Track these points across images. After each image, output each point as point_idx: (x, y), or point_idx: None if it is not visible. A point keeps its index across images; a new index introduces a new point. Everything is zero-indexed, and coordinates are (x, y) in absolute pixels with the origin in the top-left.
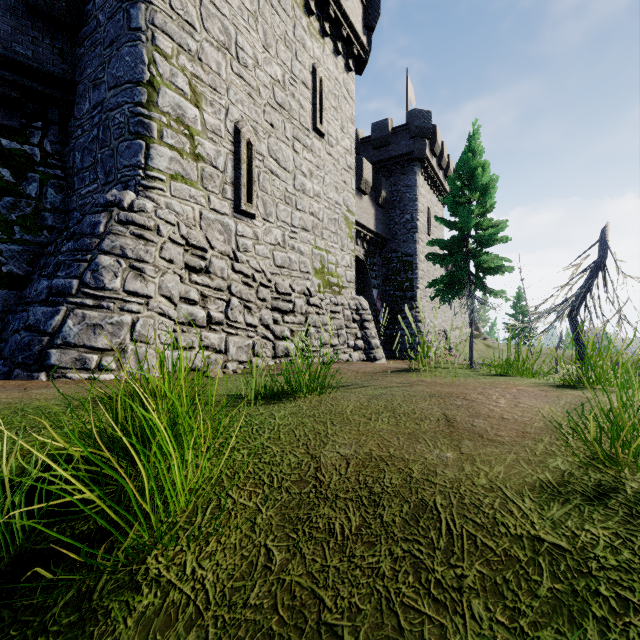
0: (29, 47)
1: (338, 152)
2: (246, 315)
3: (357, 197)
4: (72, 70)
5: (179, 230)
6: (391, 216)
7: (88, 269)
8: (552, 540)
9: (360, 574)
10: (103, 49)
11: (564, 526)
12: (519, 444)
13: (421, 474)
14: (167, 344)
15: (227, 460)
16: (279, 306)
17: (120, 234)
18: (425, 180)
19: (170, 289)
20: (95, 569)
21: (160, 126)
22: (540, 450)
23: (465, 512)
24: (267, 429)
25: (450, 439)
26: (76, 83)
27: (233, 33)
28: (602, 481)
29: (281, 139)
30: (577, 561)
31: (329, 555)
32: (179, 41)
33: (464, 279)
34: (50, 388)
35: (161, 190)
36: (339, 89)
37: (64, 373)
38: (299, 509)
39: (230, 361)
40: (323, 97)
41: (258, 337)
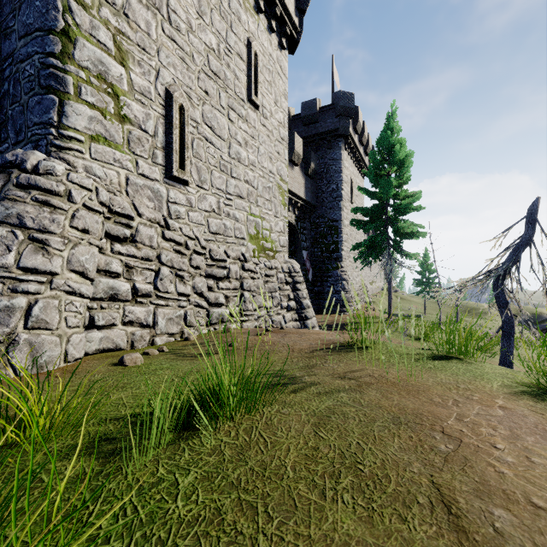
0: None
1: (272, 124)
2: (178, 284)
3: (289, 168)
4: None
5: (97, 196)
6: (319, 186)
7: None
8: None
9: None
10: None
11: None
12: None
13: None
14: (78, 326)
15: None
16: (213, 273)
17: (18, 200)
18: (348, 154)
19: (83, 263)
20: None
21: (77, 81)
22: None
23: None
24: (155, 541)
25: None
26: None
27: None
28: None
29: (216, 107)
30: None
31: None
32: None
33: (383, 243)
34: None
35: (78, 152)
36: (273, 65)
37: None
38: None
39: (159, 335)
40: (258, 70)
41: (191, 306)
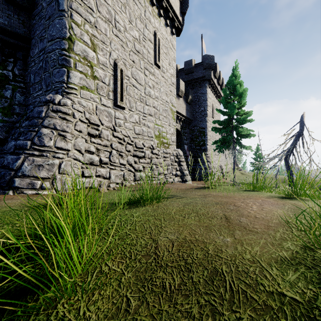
0: (6, 19)
1: (167, 76)
2: (120, 159)
3: (177, 99)
4: (29, 32)
5: (85, 115)
6: (194, 108)
7: (36, 135)
8: (291, 295)
9: (180, 316)
10: (45, 21)
11: (297, 286)
12: (266, 233)
13: (213, 251)
14: (78, 175)
15: (106, 242)
16: (137, 154)
17: (53, 117)
18: (211, 90)
19: (80, 146)
20: (27, 312)
21: (75, 61)
22: (278, 237)
23: (239, 276)
24: (129, 223)
25: (228, 230)
26: (31, 38)
27: (113, 14)
28: (315, 257)
29: (138, 69)
30: (306, 309)
31: (162, 303)
32: (85, 17)
33: (230, 140)
34: (13, 199)
35: (75, 94)
36: (168, 44)
37: (22, 191)
38: (146, 273)
39: (111, 183)
40: (159, 47)
41: (126, 170)
